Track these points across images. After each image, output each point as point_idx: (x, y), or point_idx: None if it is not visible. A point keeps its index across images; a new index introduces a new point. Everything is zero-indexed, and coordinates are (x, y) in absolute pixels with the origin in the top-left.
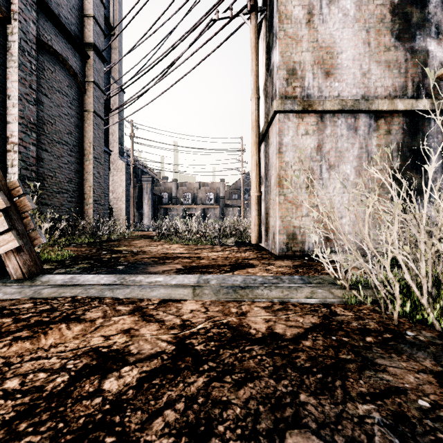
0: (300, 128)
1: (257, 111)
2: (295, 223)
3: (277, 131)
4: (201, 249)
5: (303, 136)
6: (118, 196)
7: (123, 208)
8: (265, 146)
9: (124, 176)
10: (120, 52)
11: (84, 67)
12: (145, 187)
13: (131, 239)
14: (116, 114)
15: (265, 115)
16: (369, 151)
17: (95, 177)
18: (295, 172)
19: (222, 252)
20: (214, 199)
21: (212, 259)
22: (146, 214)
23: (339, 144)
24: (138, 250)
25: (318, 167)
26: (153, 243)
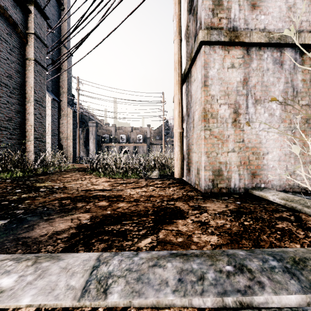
0: (226, 61)
1: (180, 52)
2: (221, 159)
3: (202, 63)
4: (126, 184)
5: (229, 69)
6: (66, 136)
7: (71, 145)
8: (187, 86)
9: (71, 120)
10: (68, 24)
11: (26, 20)
12: (91, 130)
13: (65, 172)
14: (65, 72)
15: (187, 56)
16: (295, 86)
17: (36, 117)
18: (221, 106)
19: (146, 189)
20: (142, 139)
21: (134, 200)
22: (91, 150)
23: (265, 78)
24: (60, 187)
25: (244, 102)
26: (82, 177)
